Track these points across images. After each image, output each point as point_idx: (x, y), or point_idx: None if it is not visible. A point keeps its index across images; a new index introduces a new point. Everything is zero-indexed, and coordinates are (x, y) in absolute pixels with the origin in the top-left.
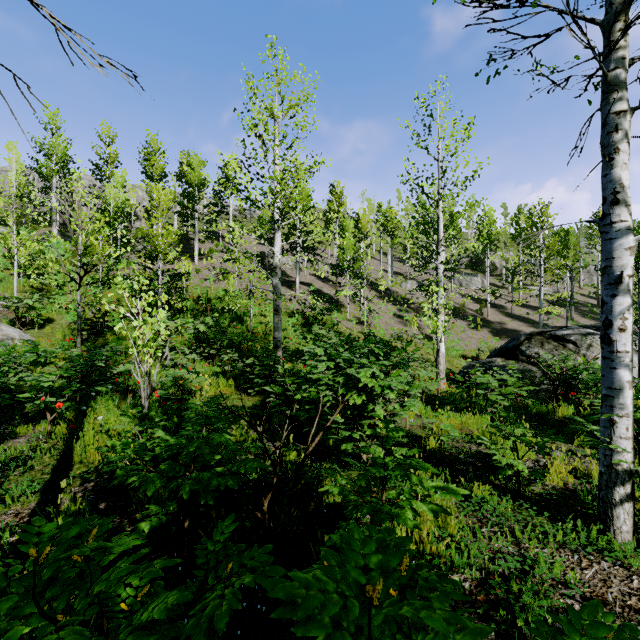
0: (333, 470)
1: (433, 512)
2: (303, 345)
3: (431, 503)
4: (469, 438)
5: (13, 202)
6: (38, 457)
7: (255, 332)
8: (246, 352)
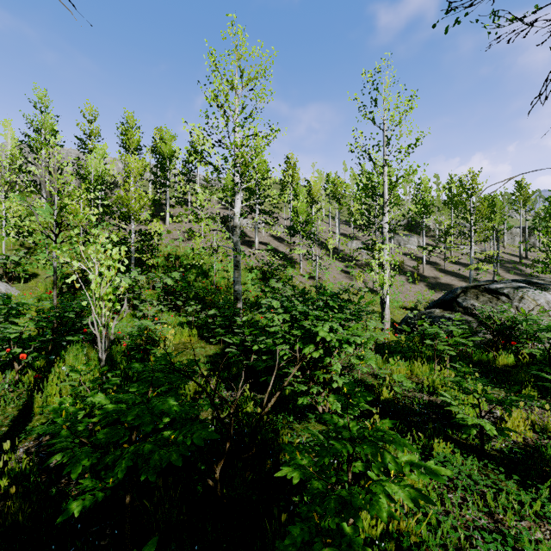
0: (289, 422)
1: (411, 499)
2: (261, 297)
3: (407, 485)
4: (420, 387)
5: (1, 169)
6: (1, 407)
7: (218, 286)
8: (209, 304)
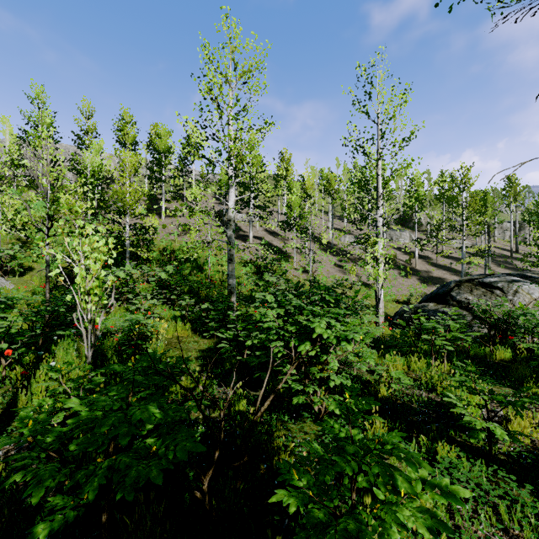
0: (284, 422)
1: (427, 527)
2: (255, 291)
3: (420, 509)
4: (418, 384)
5: None
6: None
7: (213, 279)
8: (204, 297)
